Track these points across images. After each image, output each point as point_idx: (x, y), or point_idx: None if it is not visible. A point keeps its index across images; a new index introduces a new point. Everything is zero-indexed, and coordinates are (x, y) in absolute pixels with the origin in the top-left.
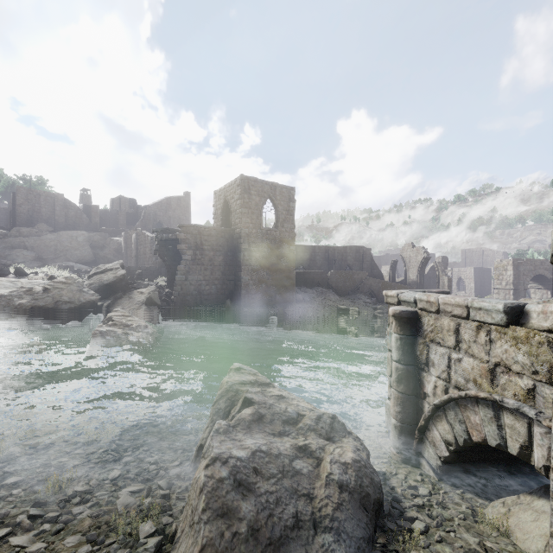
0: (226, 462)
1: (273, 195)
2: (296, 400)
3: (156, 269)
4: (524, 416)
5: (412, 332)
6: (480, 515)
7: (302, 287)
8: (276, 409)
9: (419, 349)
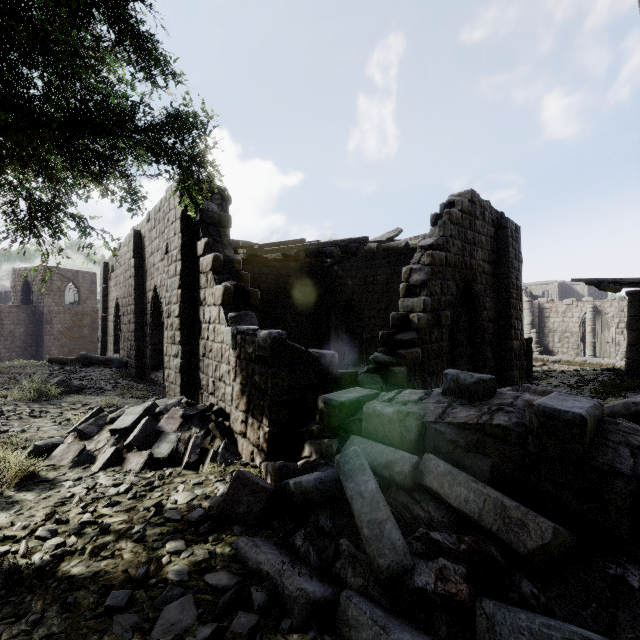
0: None
1: (76, 280)
2: None
3: None
4: None
5: None
6: None
7: None
8: None
9: None
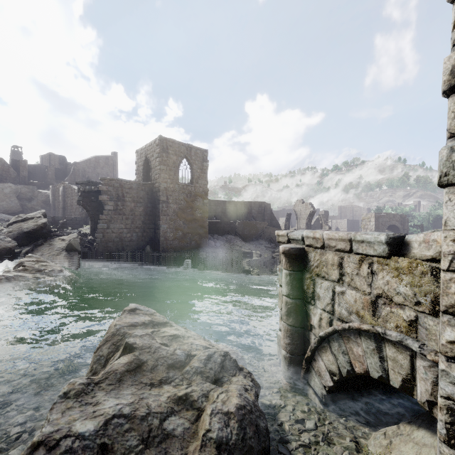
0: (55, 447)
1: (189, 155)
2: (192, 338)
3: (82, 219)
4: (407, 348)
5: (300, 267)
6: (365, 453)
7: (214, 234)
8: (162, 352)
9: (306, 283)
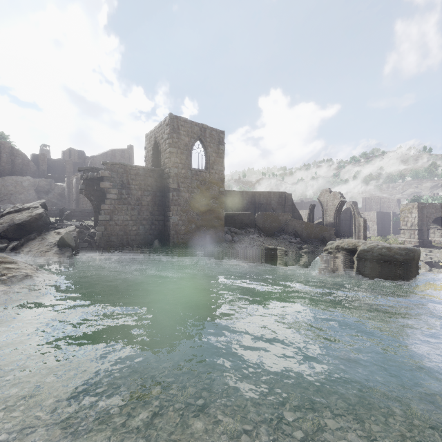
0: None
1: (203, 137)
2: None
3: (92, 210)
4: None
5: None
6: None
7: (231, 227)
8: None
9: None
